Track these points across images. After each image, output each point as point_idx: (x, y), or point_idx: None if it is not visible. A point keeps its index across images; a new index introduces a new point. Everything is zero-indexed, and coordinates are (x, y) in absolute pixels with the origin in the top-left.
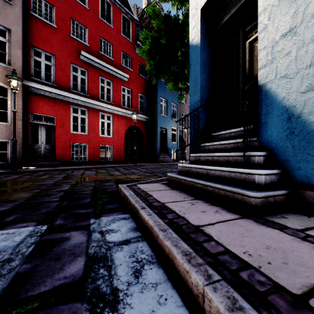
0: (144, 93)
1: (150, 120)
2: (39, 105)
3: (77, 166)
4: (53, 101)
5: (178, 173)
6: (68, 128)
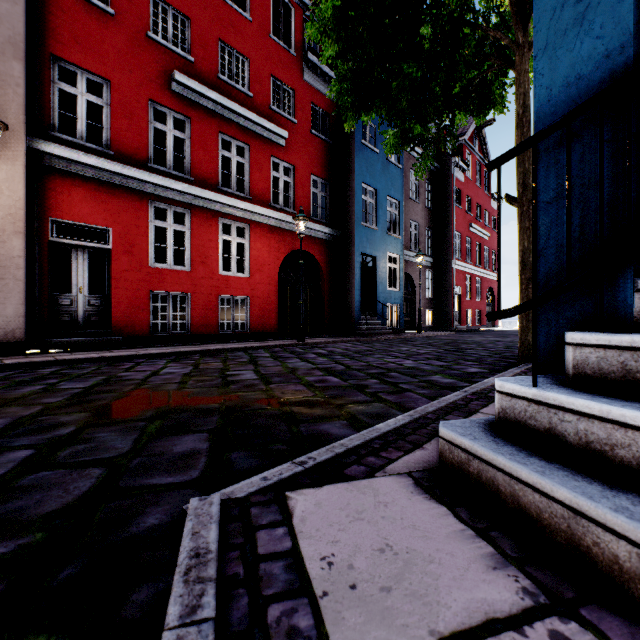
0: (325, 176)
1: (338, 237)
2: (71, 199)
3: (161, 347)
4: (105, 190)
5: (504, 436)
6: (144, 255)
